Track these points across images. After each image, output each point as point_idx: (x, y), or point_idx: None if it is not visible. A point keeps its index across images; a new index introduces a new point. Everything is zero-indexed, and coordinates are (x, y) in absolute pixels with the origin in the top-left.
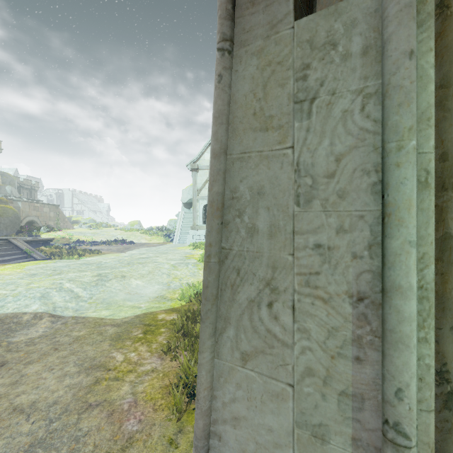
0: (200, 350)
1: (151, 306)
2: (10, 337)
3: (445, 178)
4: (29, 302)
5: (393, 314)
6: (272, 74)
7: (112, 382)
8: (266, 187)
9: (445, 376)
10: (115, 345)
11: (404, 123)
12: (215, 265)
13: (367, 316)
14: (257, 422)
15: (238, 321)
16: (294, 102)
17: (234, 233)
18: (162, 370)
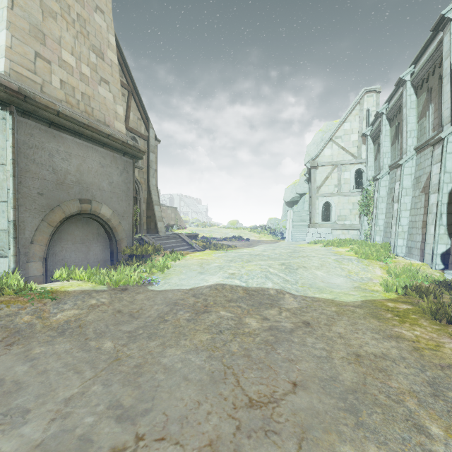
0: None
1: (363, 295)
2: (280, 304)
3: None
4: (262, 280)
5: None
6: None
7: (433, 351)
8: None
9: None
10: (384, 323)
11: None
12: None
13: None
14: None
15: None
16: None
17: None
18: None
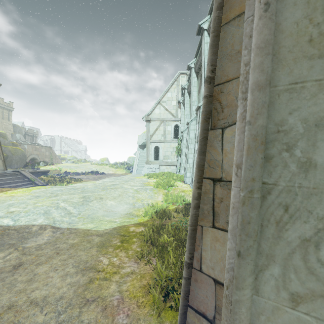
0: (239, 286)
1: (123, 221)
2: (24, 243)
3: None
4: (36, 217)
5: None
6: None
7: (102, 281)
8: None
9: None
10: (101, 251)
11: None
12: (258, 201)
13: None
14: None
15: (286, 260)
16: None
17: (280, 168)
18: (139, 272)
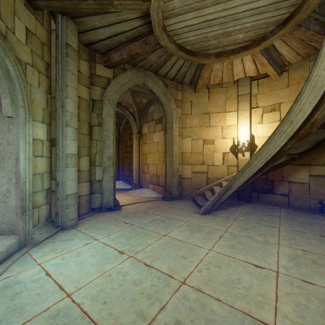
0: None
1: None
2: None
3: (56, 142)
4: None
5: (19, 160)
6: (3, 124)
7: None
8: (2, 143)
9: (56, 180)
10: None
11: (20, 137)
12: None
13: (17, 161)
14: (1, 182)
15: None
16: (7, 130)
17: None
18: None
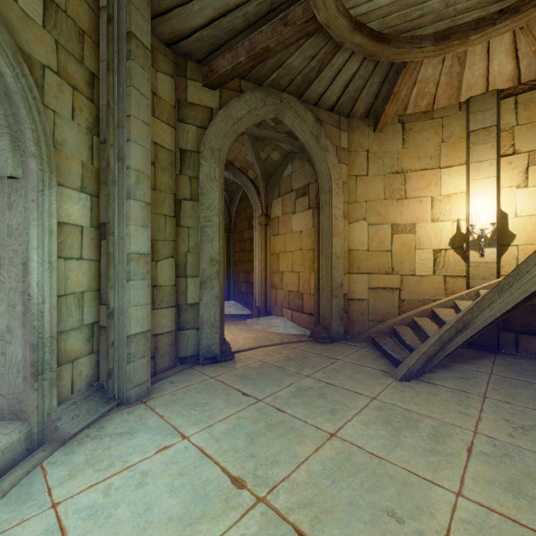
0: None
1: None
2: None
3: (109, 230)
4: None
5: (29, 266)
6: (0, 194)
7: None
8: None
9: (109, 306)
10: None
11: (31, 218)
12: None
13: (26, 269)
14: None
15: None
16: (7, 205)
17: None
18: None
